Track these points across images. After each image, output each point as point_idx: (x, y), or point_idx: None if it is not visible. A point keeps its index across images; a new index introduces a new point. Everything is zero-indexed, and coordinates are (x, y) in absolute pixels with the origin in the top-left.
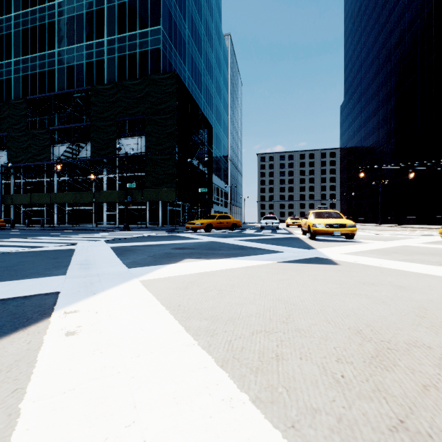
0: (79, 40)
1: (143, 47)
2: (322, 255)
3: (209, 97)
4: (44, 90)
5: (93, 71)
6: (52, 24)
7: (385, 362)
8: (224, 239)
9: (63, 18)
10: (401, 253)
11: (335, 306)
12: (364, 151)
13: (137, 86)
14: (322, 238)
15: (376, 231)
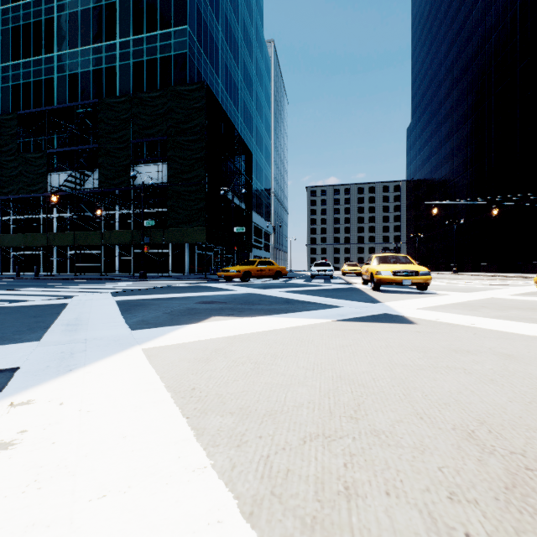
0: (85, 42)
1: (166, 51)
2: (392, 310)
3: (248, 116)
4: (40, 103)
5: (102, 81)
6: (51, 21)
7: (533, 500)
8: (265, 291)
9: (64, 14)
10: (491, 307)
11: (425, 387)
12: (436, 184)
13: (157, 100)
14: (388, 289)
15: (451, 280)
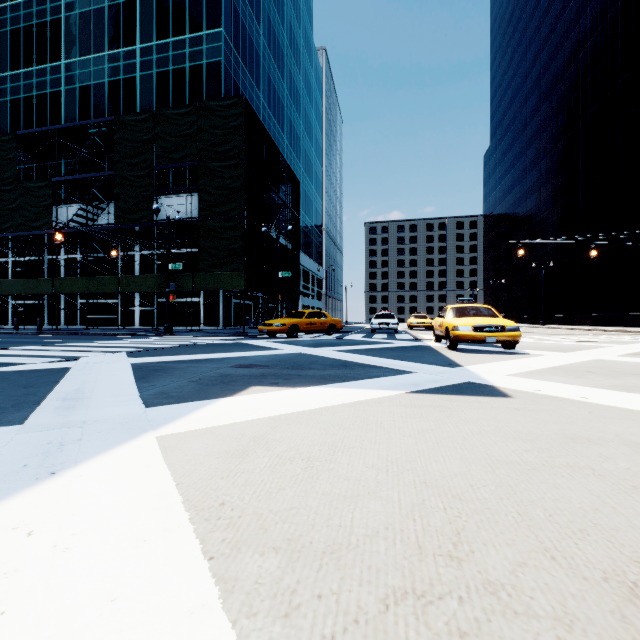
0: (98, 47)
1: (196, 59)
2: (478, 378)
3: (295, 138)
4: (44, 122)
5: (119, 95)
6: (57, 23)
7: None
8: (317, 350)
9: (73, 15)
10: (600, 373)
11: (546, 501)
12: (519, 219)
13: (186, 117)
14: (467, 347)
15: (541, 336)
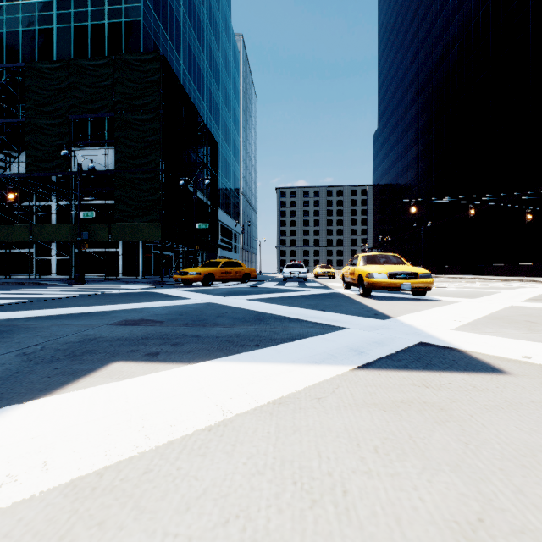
0: None
1: (115, 17)
2: (427, 335)
3: (214, 107)
4: None
5: (35, 45)
6: None
7: None
8: (229, 299)
9: None
10: None
11: None
12: (402, 188)
13: (102, 69)
14: (379, 295)
15: None
